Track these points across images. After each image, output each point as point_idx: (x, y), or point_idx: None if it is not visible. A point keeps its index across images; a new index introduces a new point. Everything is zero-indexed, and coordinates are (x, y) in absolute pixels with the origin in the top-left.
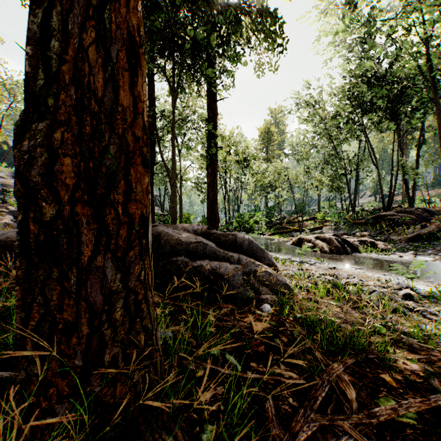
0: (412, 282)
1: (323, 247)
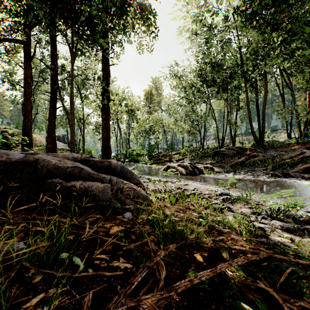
0: (229, 191)
1: (182, 171)
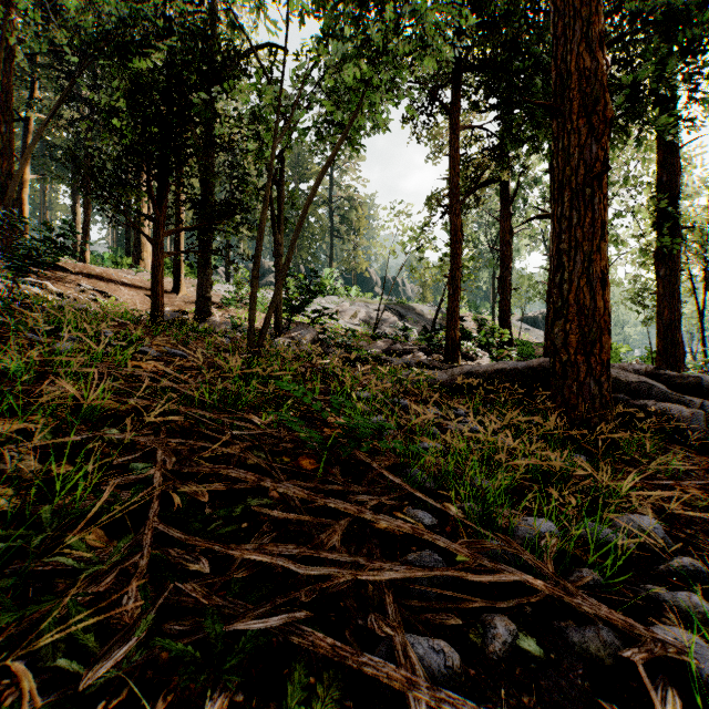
0: None
1: None
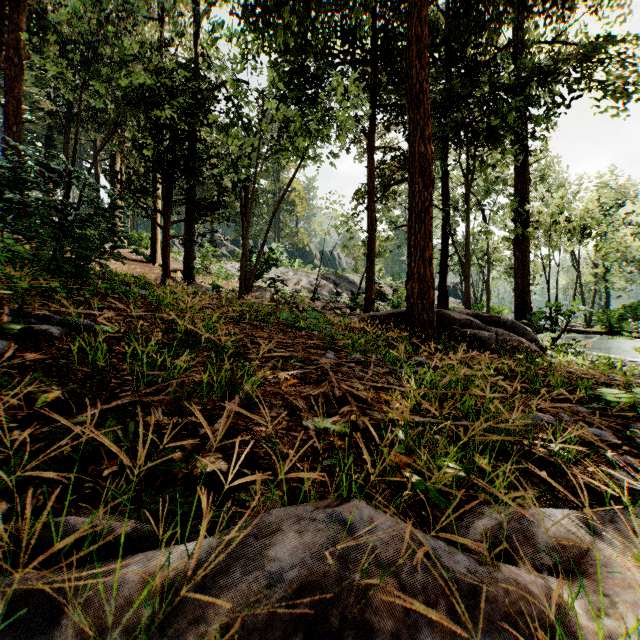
0: None
1: None
